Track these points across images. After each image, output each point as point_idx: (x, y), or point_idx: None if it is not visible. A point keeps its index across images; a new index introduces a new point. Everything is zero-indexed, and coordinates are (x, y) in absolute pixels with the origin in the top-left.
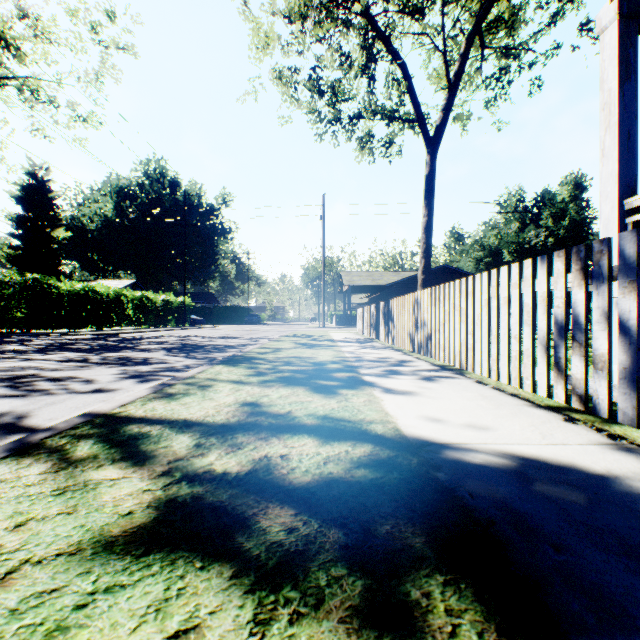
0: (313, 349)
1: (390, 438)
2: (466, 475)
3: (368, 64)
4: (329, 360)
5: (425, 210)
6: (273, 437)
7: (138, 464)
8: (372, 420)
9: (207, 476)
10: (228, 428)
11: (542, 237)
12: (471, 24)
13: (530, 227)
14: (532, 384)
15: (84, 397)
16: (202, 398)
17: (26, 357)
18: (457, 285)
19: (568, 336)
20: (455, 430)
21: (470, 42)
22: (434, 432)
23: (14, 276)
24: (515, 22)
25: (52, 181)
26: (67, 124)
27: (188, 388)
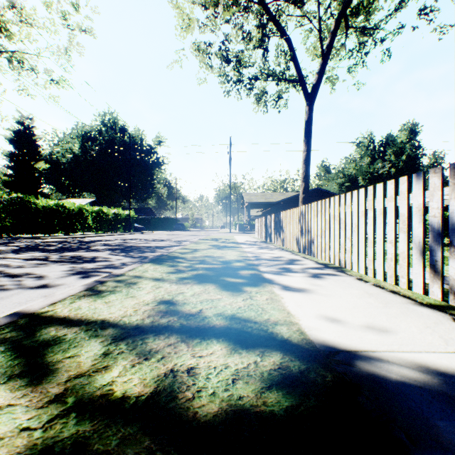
0: (222, 250)
1: (297, 344)
2: (391, 400)
3: (263, 38)
4: (235, 259)
5: (305, 147)
6: (182, 343)
7: (33, 383)
8: (276, 321)
9: (102, 403)
10: (140, 331)
11: (387, 168)
12: (338, 10)
13: (378, 161)
14: (407, 282)
15: (30, 292)
16: (125, 296)
17: (1, 256)
18: (336, 200)
19: (410, 239)
20: (357, 333)
21: (338, 22)
22: (338, 336)
23: (3, 195)
24: (371, 8)
25: (35, 128)
26: (44, 85)
27: (116, 285)
